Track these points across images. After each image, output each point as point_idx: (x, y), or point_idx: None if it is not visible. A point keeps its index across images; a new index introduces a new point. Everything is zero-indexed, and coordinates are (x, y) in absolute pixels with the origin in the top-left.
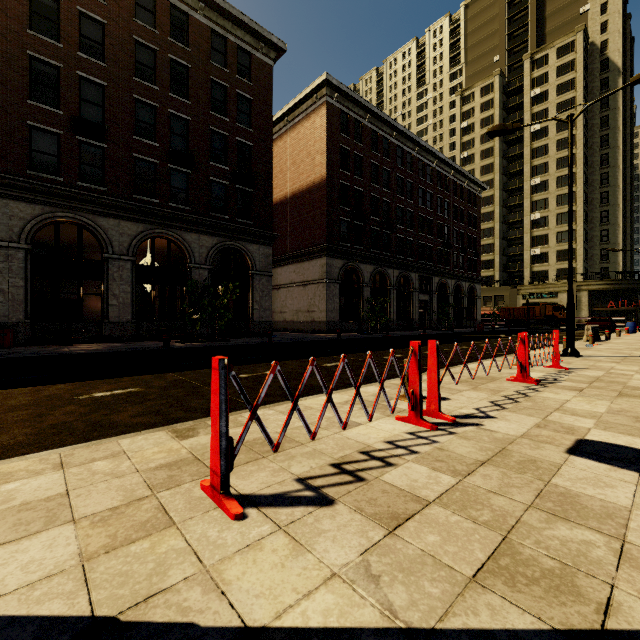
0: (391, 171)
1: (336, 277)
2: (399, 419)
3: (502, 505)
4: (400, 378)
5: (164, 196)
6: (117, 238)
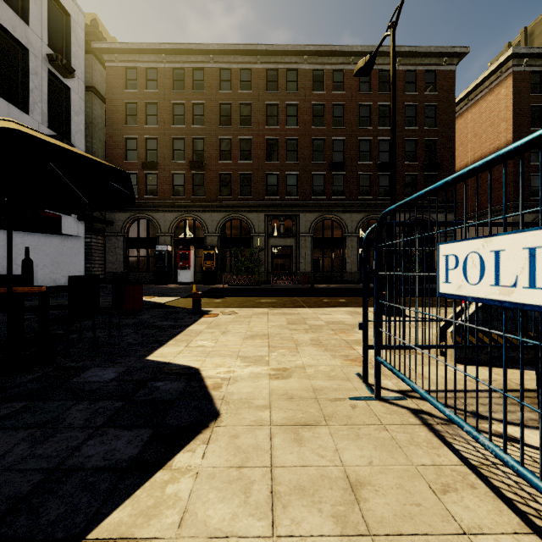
0: None
1: None
2: None
3: None
4: None
5: (375, 193)
6: (350, 224)
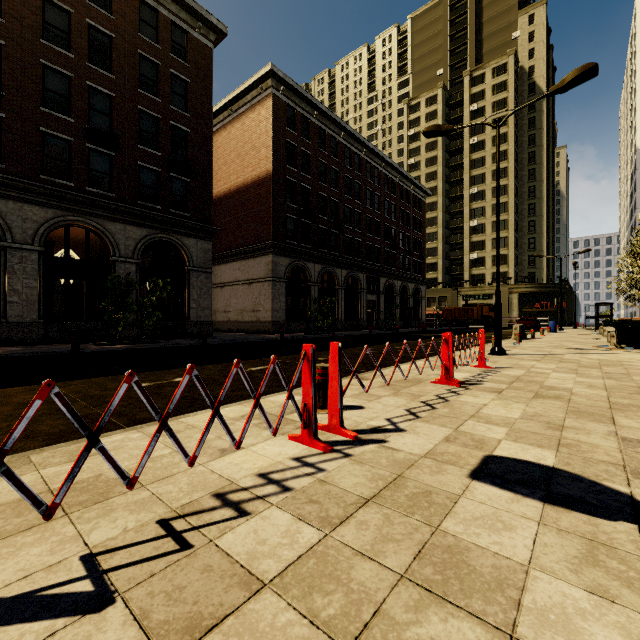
0: (339, 171)
1: (282, 276)
2: (292, 439)
3: (365, 579)
4: (287, 390)
5: (81, 179)
6: (18, 224)
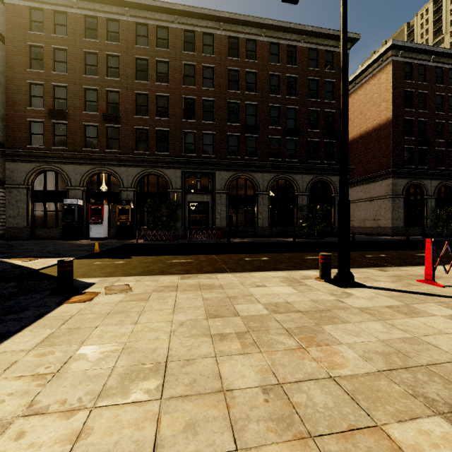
0: None
1: (400, 193)
2: None
3: None
4: None
5: (283, 156)
6: (261, 183)
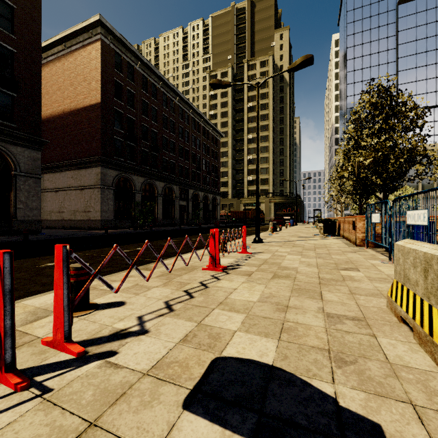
0: (158, 109)
1: (110, 184)
2: None
3: None
4: None
5: None
6: None
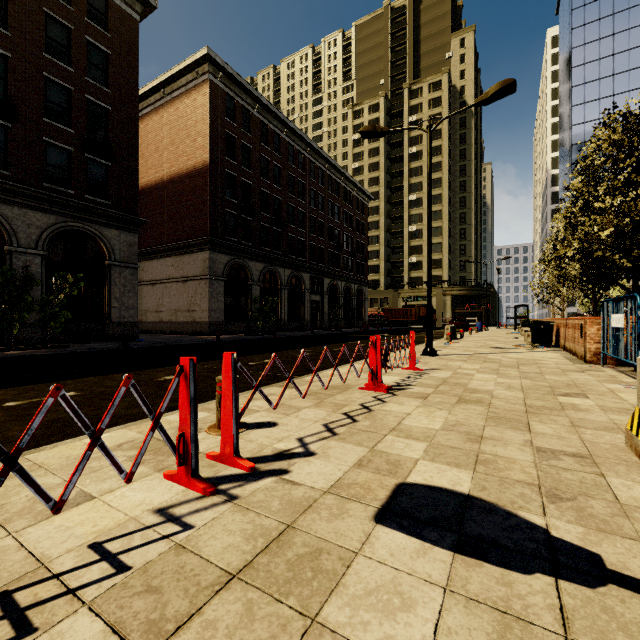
0: (282, 168)
1: (221, 274)
2: (168, 477)
3: None
4: (151, 419)
5: None
6: None
